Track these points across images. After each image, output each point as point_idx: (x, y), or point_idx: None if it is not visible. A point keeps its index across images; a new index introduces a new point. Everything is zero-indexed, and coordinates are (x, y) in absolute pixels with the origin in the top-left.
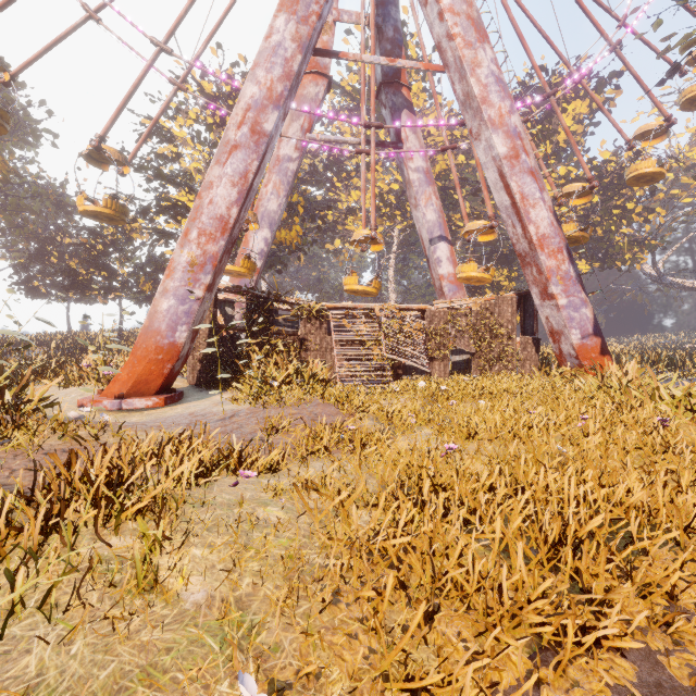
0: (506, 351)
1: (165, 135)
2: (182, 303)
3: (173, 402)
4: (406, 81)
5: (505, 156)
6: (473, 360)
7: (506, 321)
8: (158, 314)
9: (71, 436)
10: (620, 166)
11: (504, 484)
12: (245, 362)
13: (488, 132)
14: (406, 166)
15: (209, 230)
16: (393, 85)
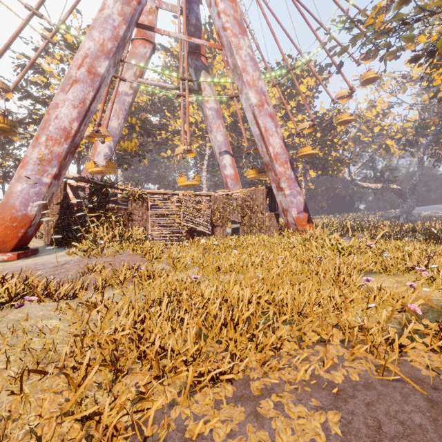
0: (259, 221)
1: (37, 68)
2: (33, 187)
3: (26, 257)
4: (204, 52)
5: (256, 104)
6: (240, 226)
7: (259, 203)
8: (13, 194)
9: None
10: (331, 117)
11: (212, 296)
12: (87, 228)
13: (246, 89)
14: (204, 106)
15: (55, 136)
16: (195, 54)
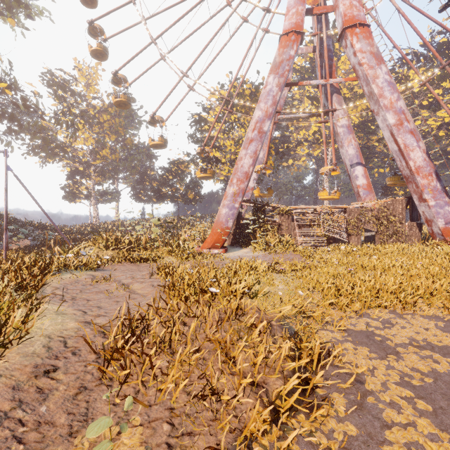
0: (398, 231)
1: (203, 120)
2: (230, 210)
3: (226, 252)
4: (335, 77)
5: (393, 124)
6: (376, 235)
7: (398, 213)
8: (221, 215)
9: (220, 258)
10: None
11: (367, 279)
12: (252, 235)
13: (383, 112)
14: (335, 125)
15: (241, 178)
16: None
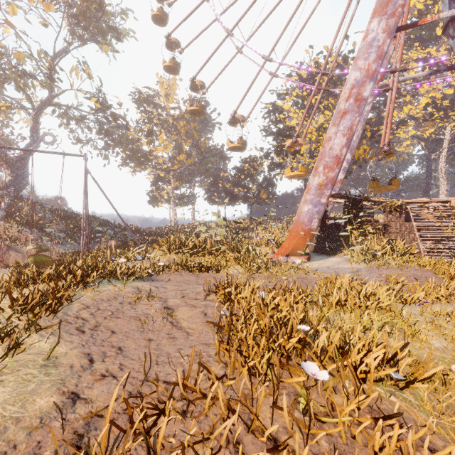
0: None
1: (278, 109)
2: (315, 207)
3: (309, 260)
4: None
5: None
6: None
7: None
8: (302, 213)
9: (304, 272)
10: None
11: None
12: (344, 239)
13: None
14: None
15: (329, 164)
16: None
